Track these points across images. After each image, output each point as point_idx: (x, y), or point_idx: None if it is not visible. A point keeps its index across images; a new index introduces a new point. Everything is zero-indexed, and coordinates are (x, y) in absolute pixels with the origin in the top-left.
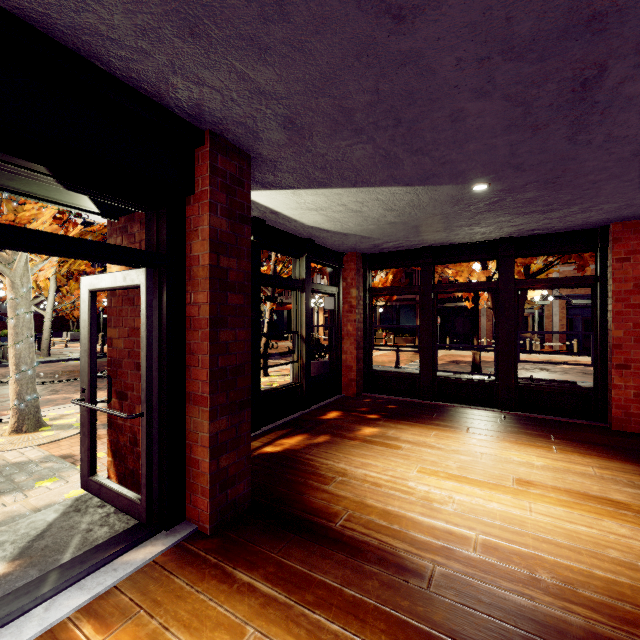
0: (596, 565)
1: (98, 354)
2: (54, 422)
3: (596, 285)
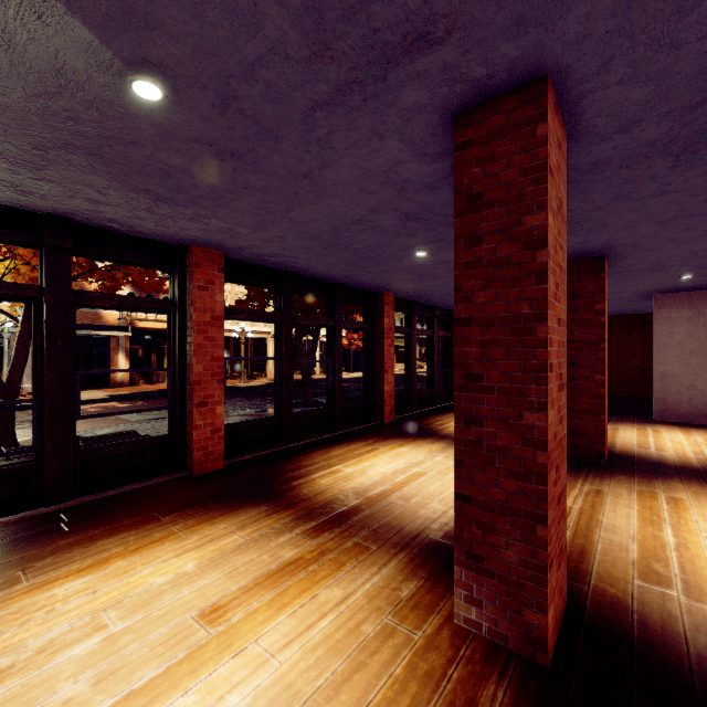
0: (386, 662)
1: None
2: None
3: (174, 312)
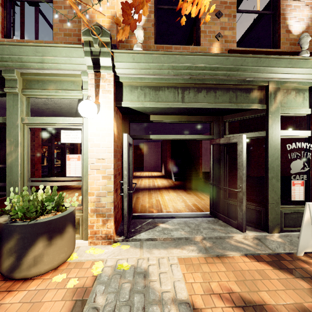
0: None
1: None
2: None
3: None
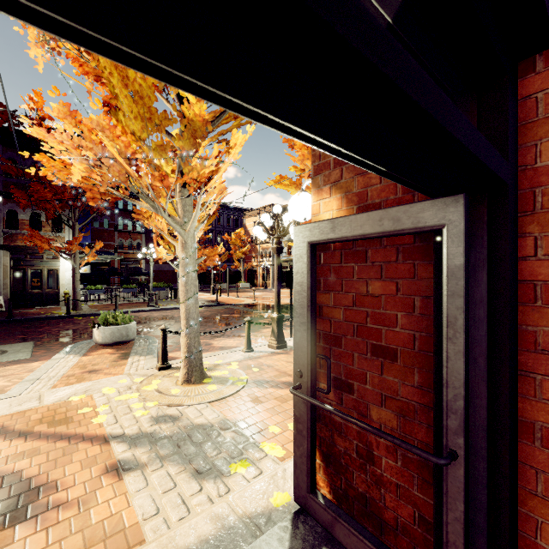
0: None
1: (214, 303)
2: (211, 373)
3: None
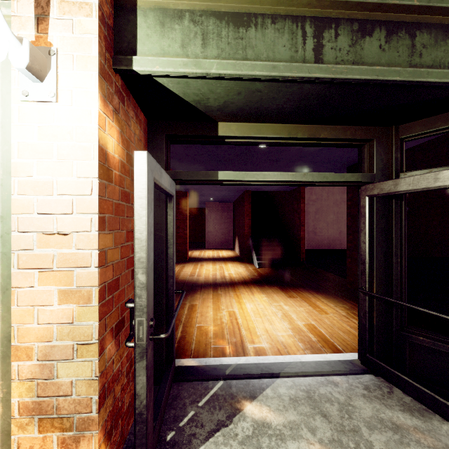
0: None
1: None
2: None
3: None
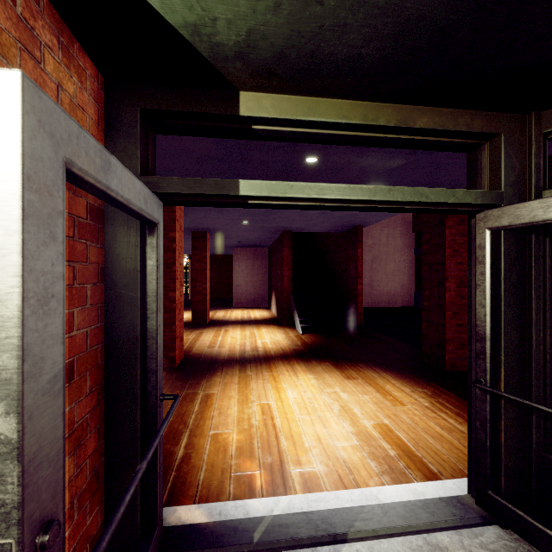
0: None
1: None
2: None
3: None
